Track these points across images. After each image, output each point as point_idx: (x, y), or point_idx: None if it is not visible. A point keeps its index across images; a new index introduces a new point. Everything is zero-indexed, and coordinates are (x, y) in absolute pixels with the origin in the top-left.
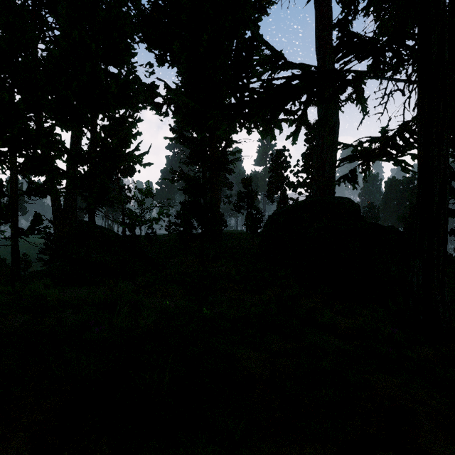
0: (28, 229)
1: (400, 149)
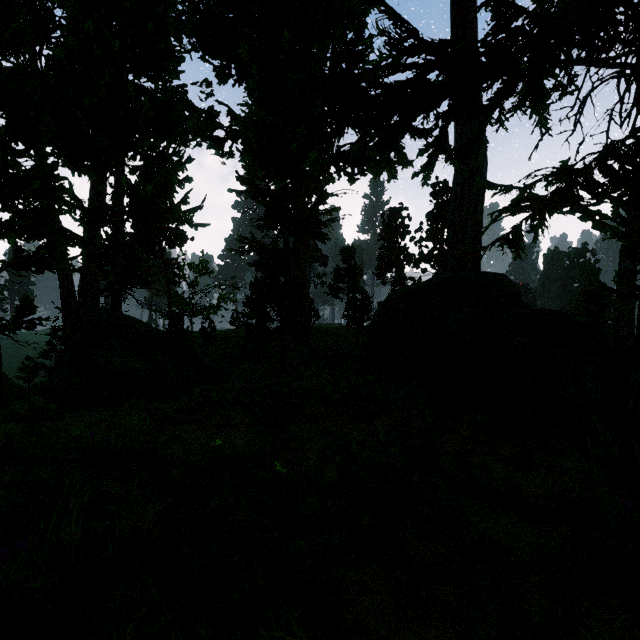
0: (13, 321)
1: (598, 191)
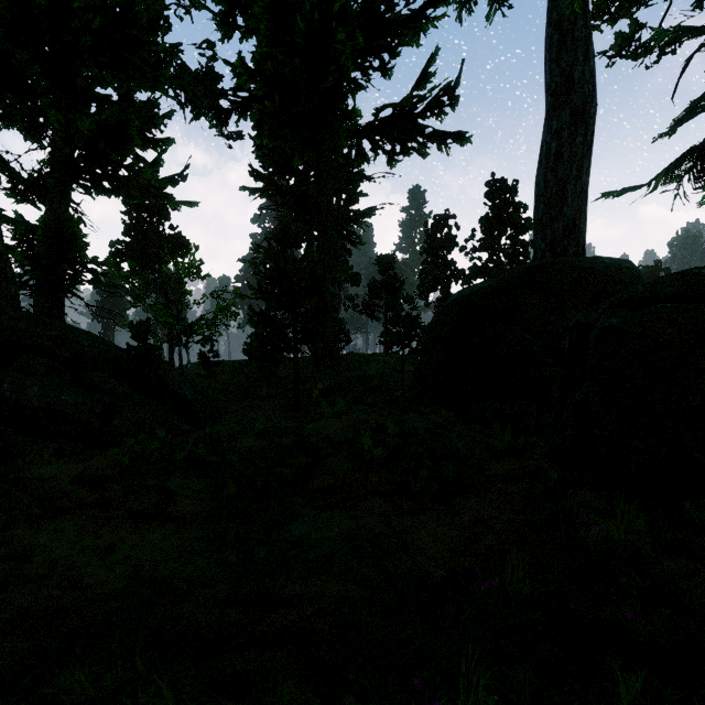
0: None
1: None
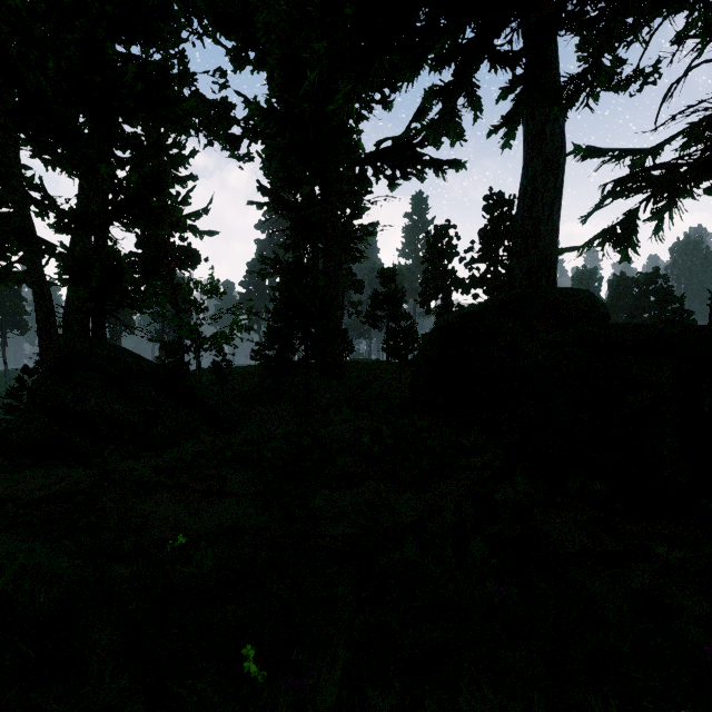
0: None
1: None
